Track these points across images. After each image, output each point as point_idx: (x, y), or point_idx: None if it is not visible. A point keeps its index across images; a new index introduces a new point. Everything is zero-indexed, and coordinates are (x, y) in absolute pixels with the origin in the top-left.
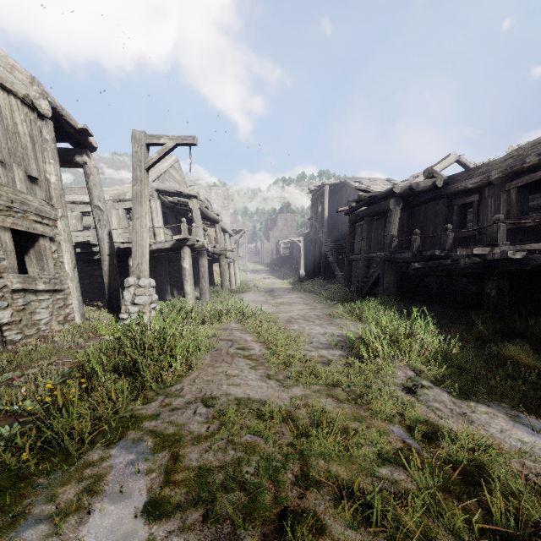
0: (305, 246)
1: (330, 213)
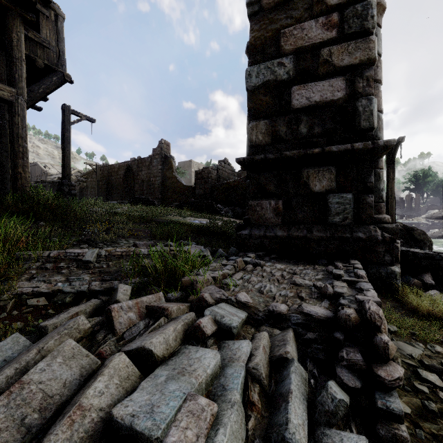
0: None
1: None
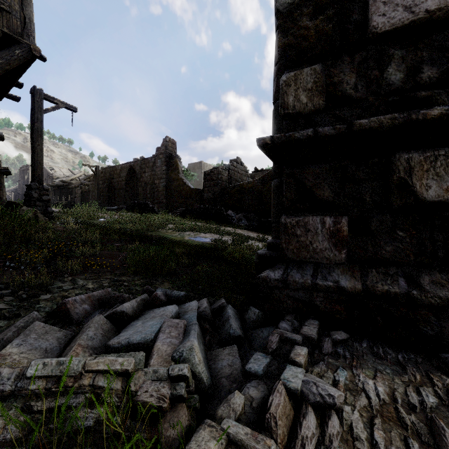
0: (15, 197)
1: None
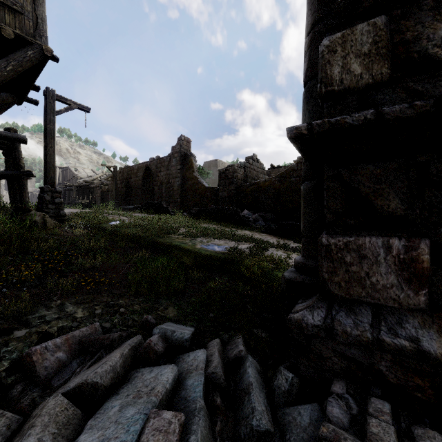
0: None
1: (61, 180)
